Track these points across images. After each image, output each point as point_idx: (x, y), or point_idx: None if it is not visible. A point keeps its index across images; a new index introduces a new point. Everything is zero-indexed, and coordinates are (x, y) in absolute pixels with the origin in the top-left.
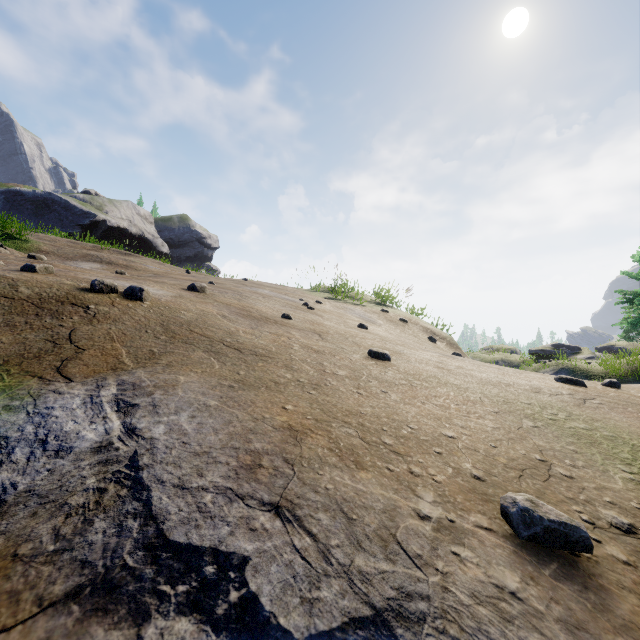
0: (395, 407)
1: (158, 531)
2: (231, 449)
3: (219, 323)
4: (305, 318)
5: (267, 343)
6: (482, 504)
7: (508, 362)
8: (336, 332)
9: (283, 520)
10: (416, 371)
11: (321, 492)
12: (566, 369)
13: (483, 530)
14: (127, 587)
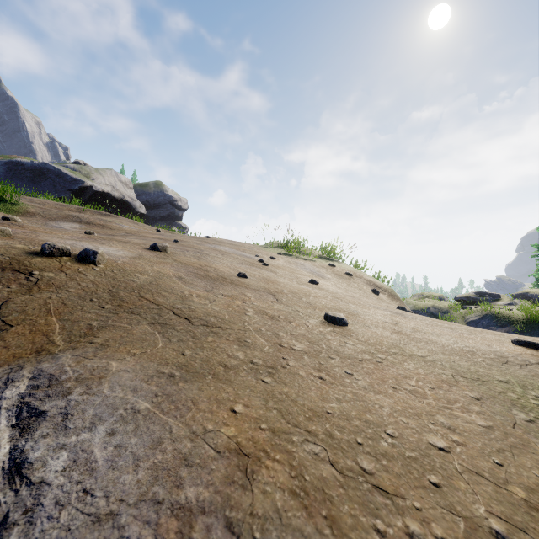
0: (365, 399)
1: None
2: (151, 504)
3: (173, 286)
4: (260, 275)
5: (220, 309)
6: None
7: (438, 308)
8: (290, 291)
9: None
10: (376, 339)
11: None
12: (490, 315)
13: None
14: None
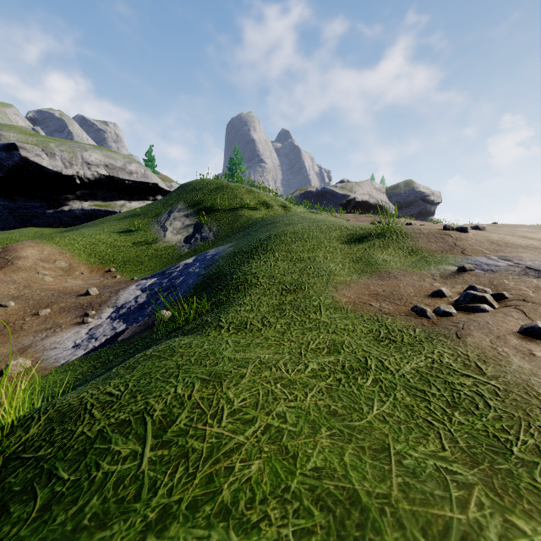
0: None
1: None
2: None
3: (517, 241)
4: None
5: None
6: None
7: None
8: None
9: None
10: None
11: None
12: None
13: None
14: None
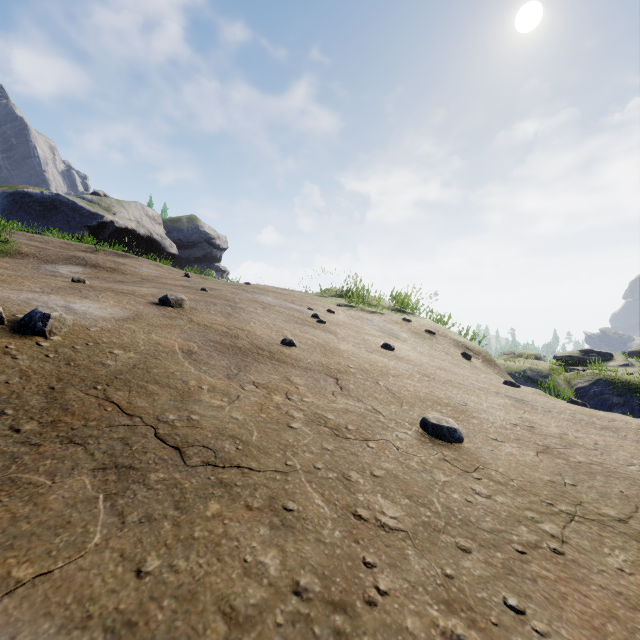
0: None
1: None
2: None
3: (173, 371)
4: (314, 341)
5: (246, 417)
6: None
7: (537, 371)
8: (358, 367)
9: None
10: (520, 474)
11: None
12: (604, 380)
13: None
14: None
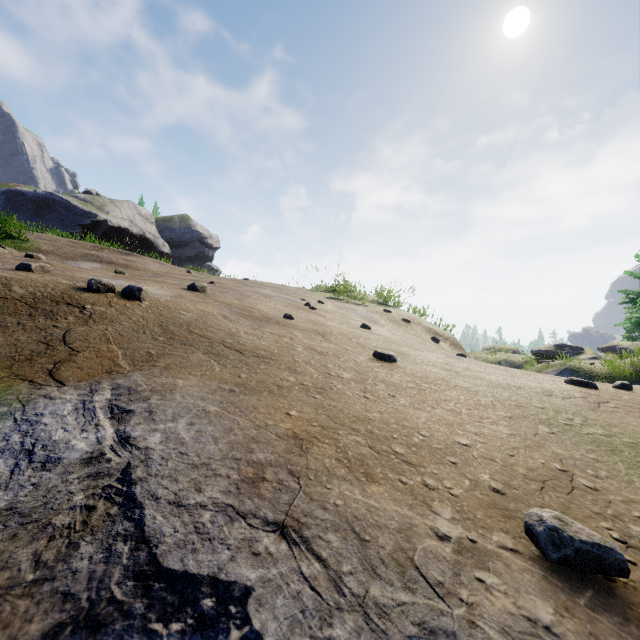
0: (404, 412)
1: (151, 556)
2: (232, 460)
3: (220, 323)
4: (307, 318)
5: (269, 344)
6: (504, 521)
7: (511, 362)
8: (339, 333)
9: (289, 542)
10: (423, 373)
11: (330, 509)
12: (569, 369)
13: (508, 551)
14: (113, 626)
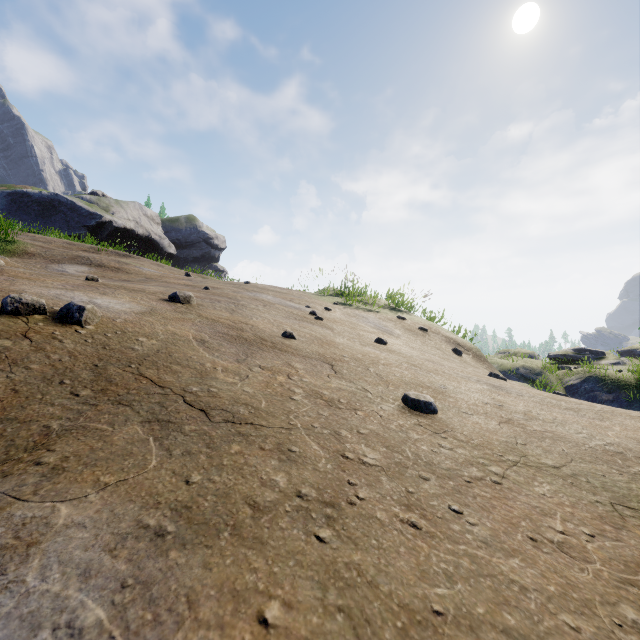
0: (493, 570)
1: None
2: None
3: (190, 355)
4: (312, 334)
5: (255, 391)
6: None
7: (530, 369)
8: (352, 357)
9: None
10: (481, 436)
11: None
12: (594, 377)
13: None
14: None
